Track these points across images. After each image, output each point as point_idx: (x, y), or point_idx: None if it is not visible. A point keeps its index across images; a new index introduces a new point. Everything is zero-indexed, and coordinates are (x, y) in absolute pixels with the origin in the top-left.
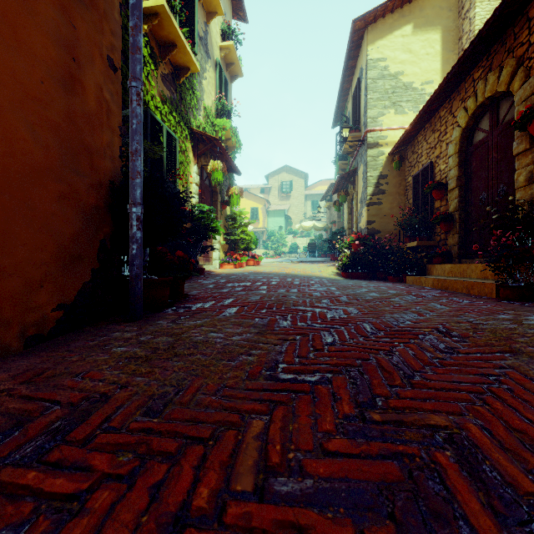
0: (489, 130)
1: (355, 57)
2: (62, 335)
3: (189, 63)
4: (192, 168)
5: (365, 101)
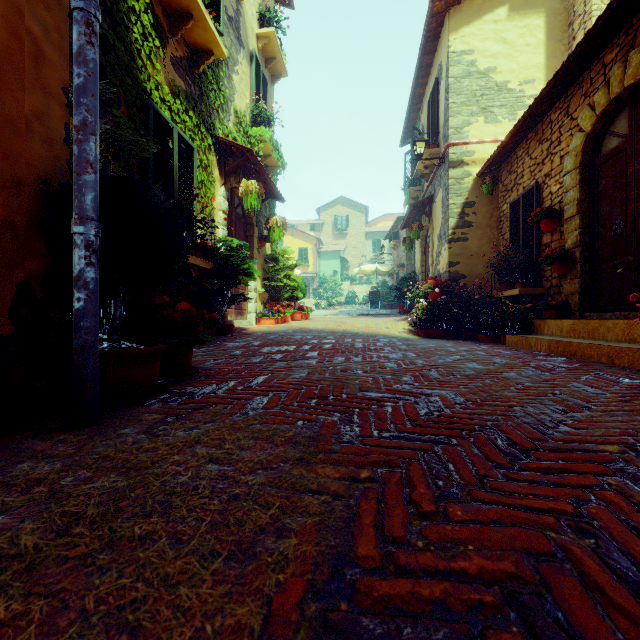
0: (628, 133)
1: (432, 52)
2: None
3: (212, 44)
4: (217, 190)
5: (445, 106)
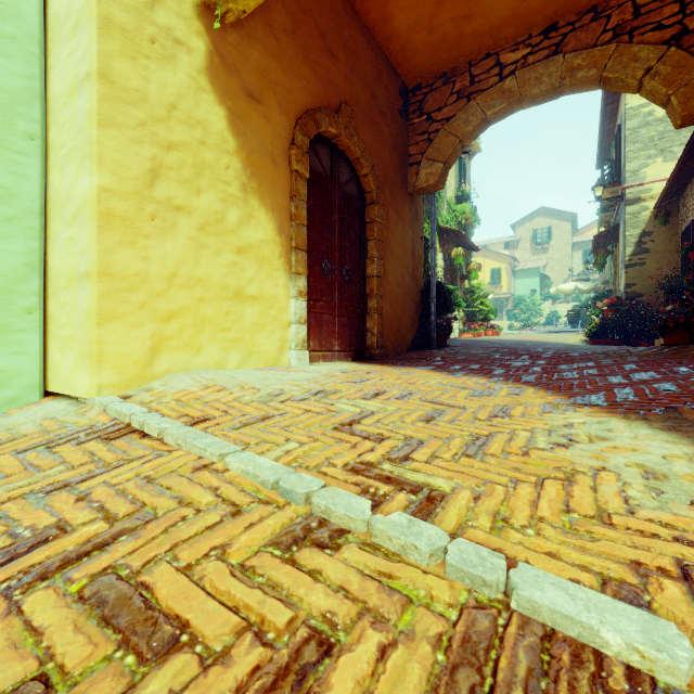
0: None
1: (615, 101)
2: (411, 351)
3: None
4: (438, 255)
5: (623, 153)
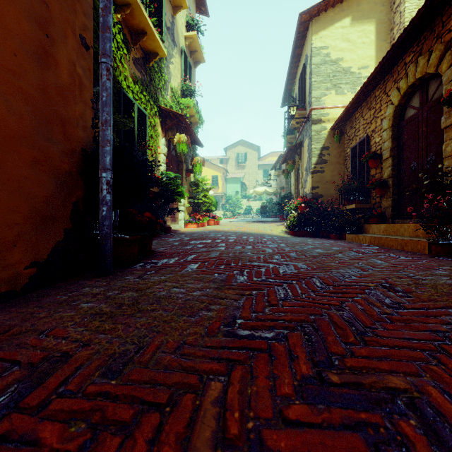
0: (419, 107)
1: (301, 46)
2: (35, 290)
3: (158, 49)
4: (160, 140)
5: (309, 83)
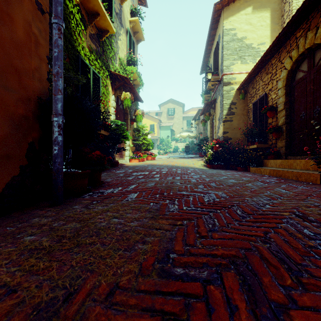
0: (307, 70)
1: (215, 29)
2: None
3: (108, 27)
4: (111, 97)
5: (221, 56)
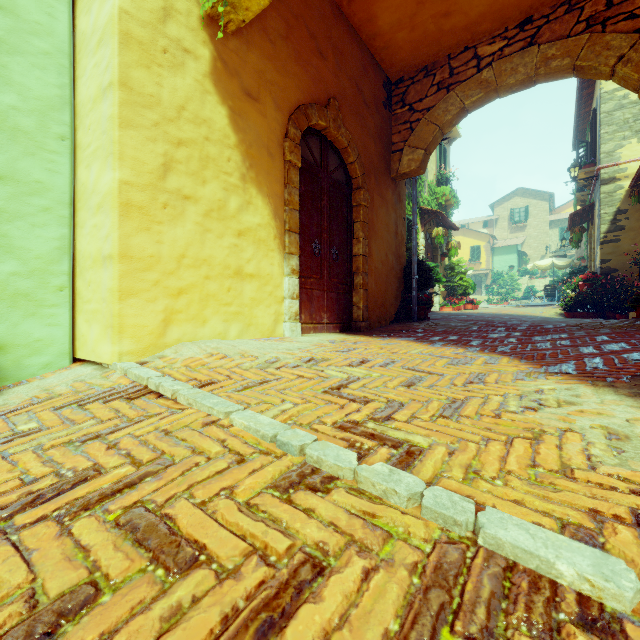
0: None
1: (591, 86)
2: (394, 323)
3: None
4: (420, 235)
5: (598, 135)
